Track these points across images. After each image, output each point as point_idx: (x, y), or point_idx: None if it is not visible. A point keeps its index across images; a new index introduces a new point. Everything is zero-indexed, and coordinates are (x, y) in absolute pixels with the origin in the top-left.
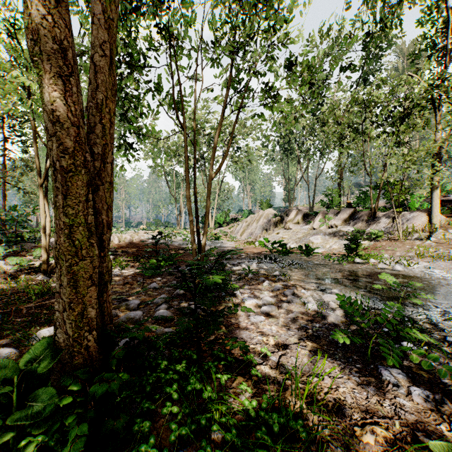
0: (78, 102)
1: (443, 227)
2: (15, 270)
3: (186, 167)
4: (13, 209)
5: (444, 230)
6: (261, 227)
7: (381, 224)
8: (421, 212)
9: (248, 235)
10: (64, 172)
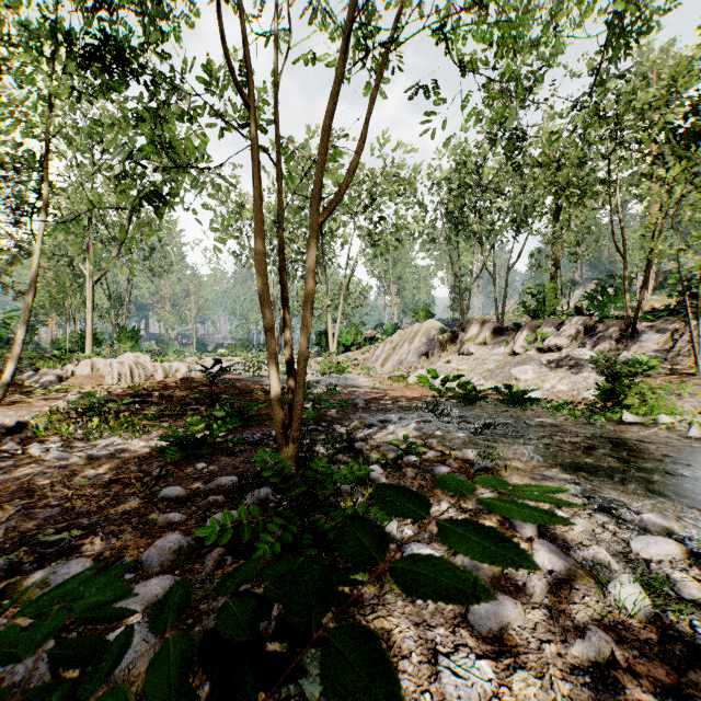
0: None
1: None
2: None
3: (255, 198)
4: None
5: None
6: (417, 352)
7: (648, 344)
8: None
9: (395, 365)
10: None
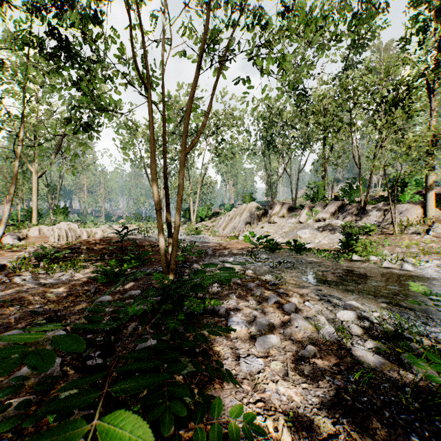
0: None
1: (437, 220)
2: None
3: (151, 139)
4: None
5: (440, 224)
6: (245, 221)
7: (371, 217)
8: (415, 204)
9: (231, 229)
10: None
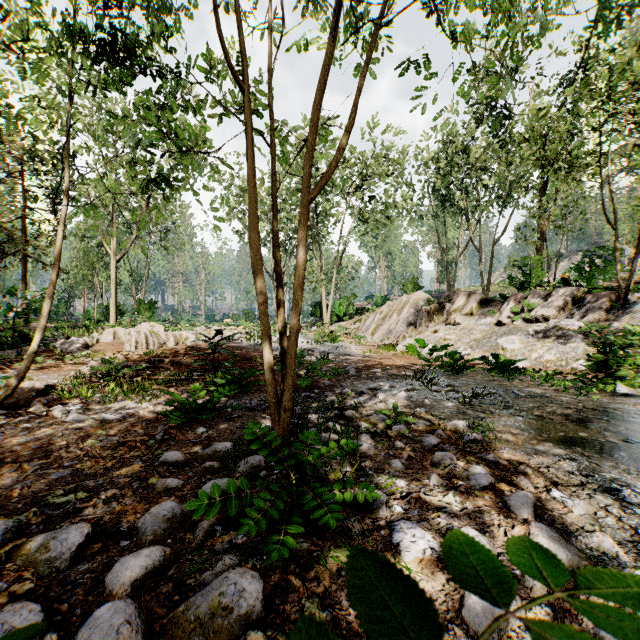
0: None
1: None
2: None
3: (249, 177)
4: (9, 292)
5: None
6: (406, 322)
7: (639, 315)
8: None
9: (385, 334)
10: None
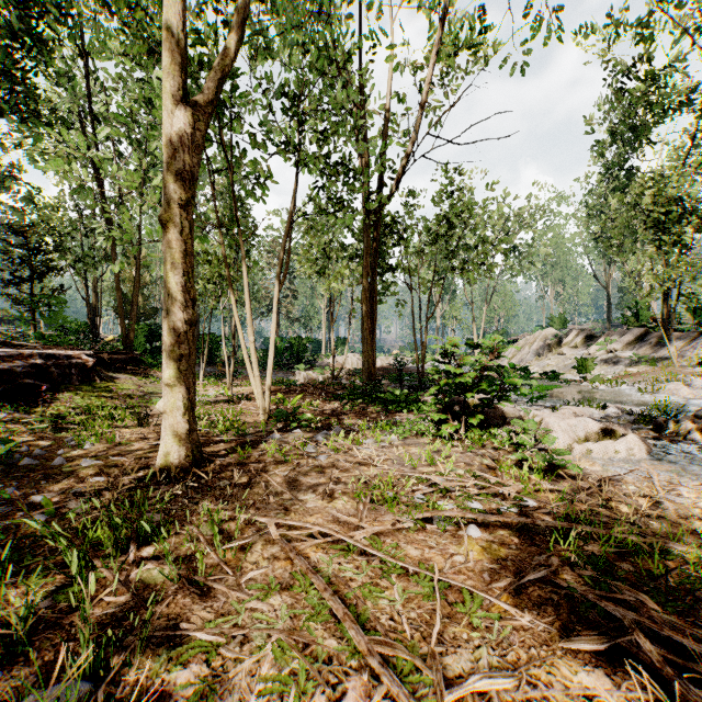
0: (369, 323)
1: None
2: (317, 377)
3: (412, 314)
4: (297, 338)
5: None
6: (535, 353)
7: (670, 348)
8: None
9: (517, 362)
10: (367, 339)
